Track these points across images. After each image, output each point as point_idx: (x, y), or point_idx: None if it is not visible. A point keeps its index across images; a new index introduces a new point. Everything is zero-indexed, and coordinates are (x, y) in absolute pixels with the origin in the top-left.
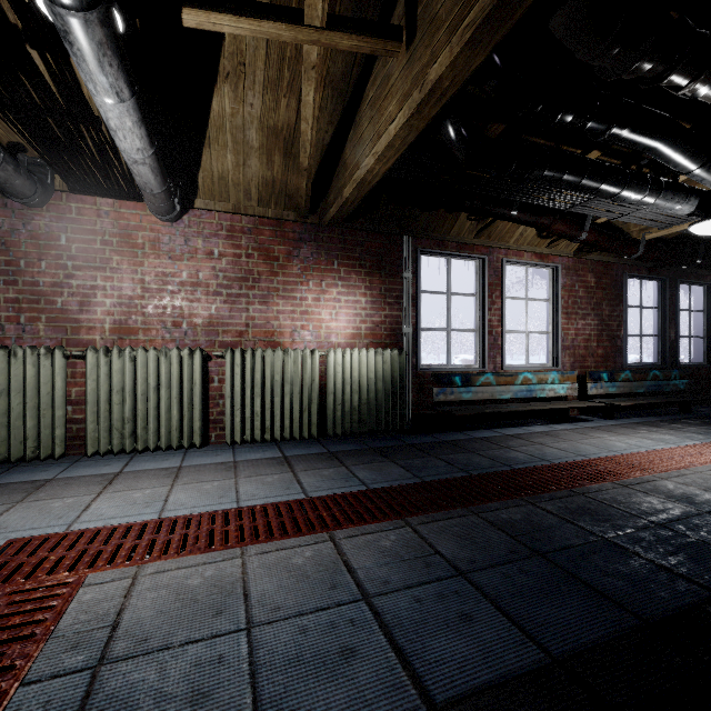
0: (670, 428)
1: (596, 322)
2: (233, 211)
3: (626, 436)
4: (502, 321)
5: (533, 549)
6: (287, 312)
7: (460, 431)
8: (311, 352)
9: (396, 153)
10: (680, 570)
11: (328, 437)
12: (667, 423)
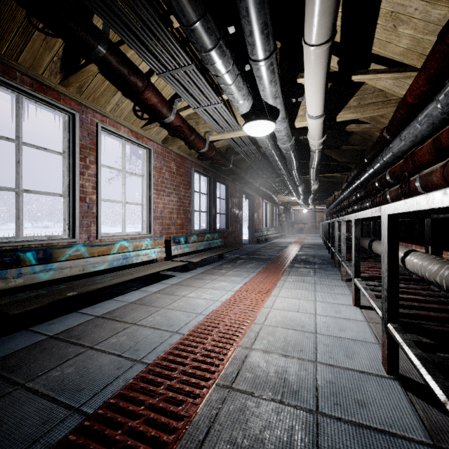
0: (221, 274)
1: (176, 199)
2: None
3: (201, 289)
4: (98, 188)
5: None
6: None
7: (29, 327)
8: None
9: None
10: None
11: None
12: (218, 270)
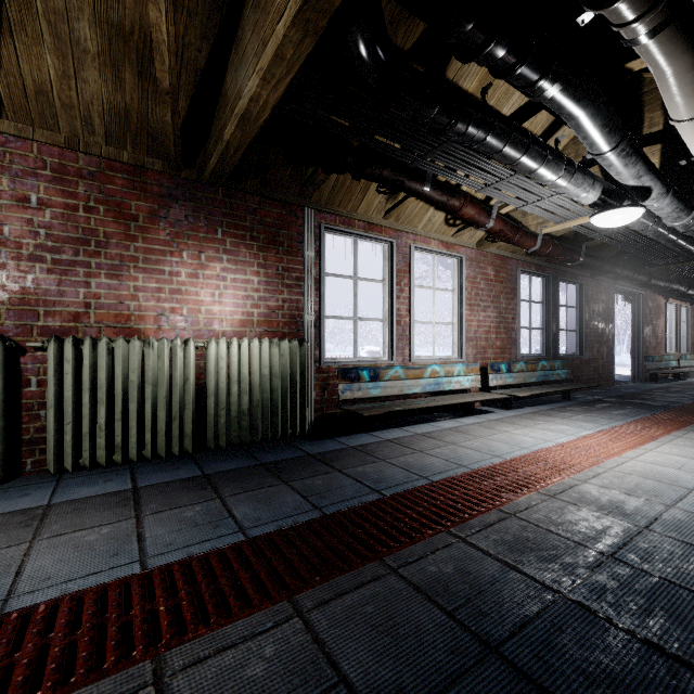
0: (562, 417)
1: (495, 315)
2: (66, 146)
3: (529, 428)
4: (411, 311)
5: (482, 637)
6: (150, 290)
7: (368, 432)
8: (184, 343)
9: (288, 72)
10: (672, 647)
11: (208, 450)
12: (557, 412)
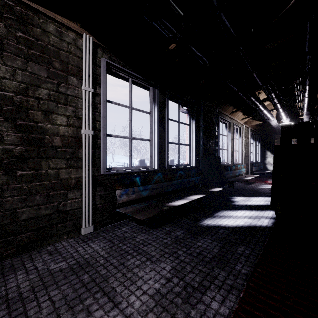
0: None
1: None
2: None
3: None
4: None
5: None
6: None
7: None
8: None
9: None
10: None
11: None
12: None
